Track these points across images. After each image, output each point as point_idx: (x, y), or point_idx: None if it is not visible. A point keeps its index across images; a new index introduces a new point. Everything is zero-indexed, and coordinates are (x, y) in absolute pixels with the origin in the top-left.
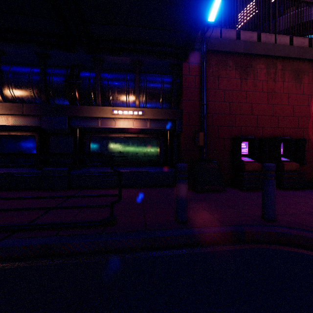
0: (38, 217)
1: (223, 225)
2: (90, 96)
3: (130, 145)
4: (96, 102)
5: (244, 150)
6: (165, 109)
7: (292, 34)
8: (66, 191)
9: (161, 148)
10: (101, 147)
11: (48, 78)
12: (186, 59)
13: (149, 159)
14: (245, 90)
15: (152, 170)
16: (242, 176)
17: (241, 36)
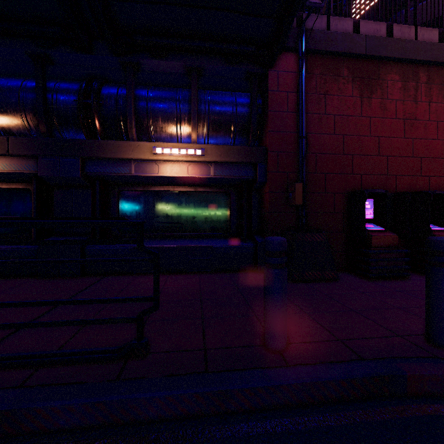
0: (7, 336)
1: (358, 359)
2: (119, 125)
3: (184, 205)
4: (128, 135)
5: (367, 212)
6: (238, 146)
7: (442, 27)
8: (77, 280)
9: (233, 209)
10: (137, 208)
11: (50, 95)
12: (273, 64)
13: (213, 227)
14: (368, 116)
15: (219, 244)
16: (366, 256)
17: (361, 30)
